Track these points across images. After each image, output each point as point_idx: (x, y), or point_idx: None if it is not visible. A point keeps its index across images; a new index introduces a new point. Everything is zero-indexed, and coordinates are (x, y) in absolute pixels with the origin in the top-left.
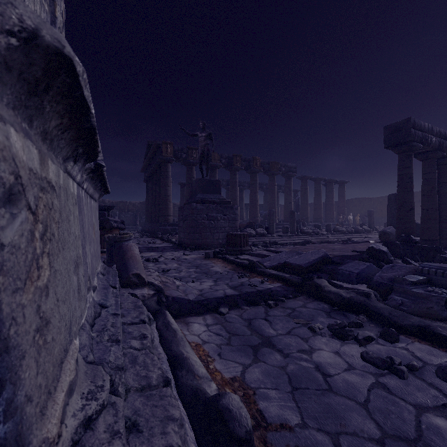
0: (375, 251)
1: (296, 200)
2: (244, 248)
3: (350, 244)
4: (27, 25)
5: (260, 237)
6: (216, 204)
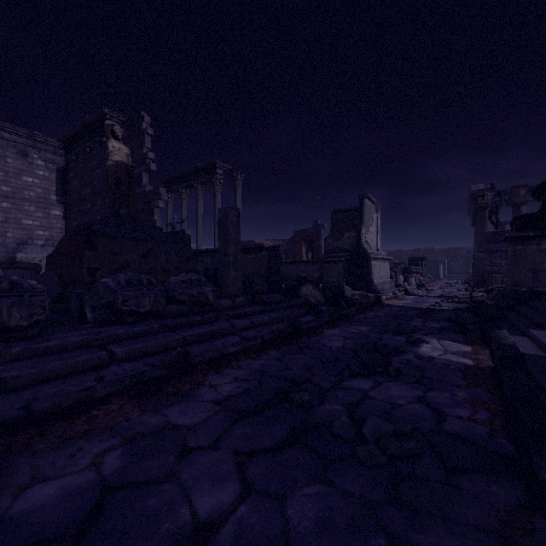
0: None
1: None
2: (490, 285)
3: None
4: (373, 257)
5: None
6: (500, 253)
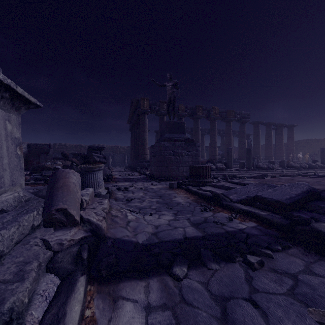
0: None
1: (248, 142)
2: (206, 180)
3: (320, 177)
4: None
5: (220, 171)
6: (180, 142)
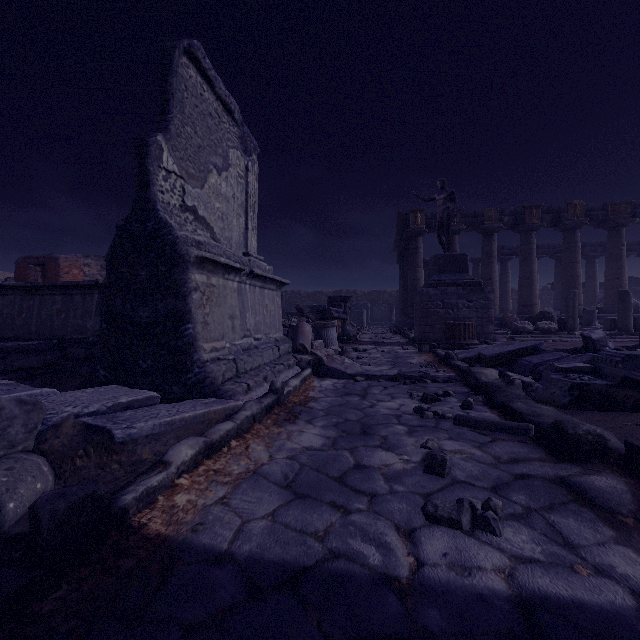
0: (584, 338)
1: None
2: (463, 342)
3: None
4: (196, 255)
5: (543, 335)
6: (456, 288)
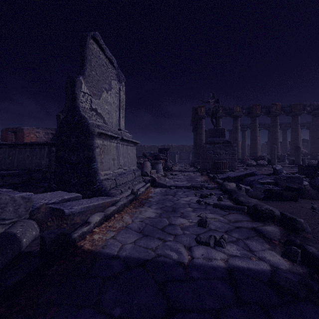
0: (273, 169)
1: None
2: (222, 170)
3: None
4: (98, 131)
5: (260, 167)
6: (219, 144)
